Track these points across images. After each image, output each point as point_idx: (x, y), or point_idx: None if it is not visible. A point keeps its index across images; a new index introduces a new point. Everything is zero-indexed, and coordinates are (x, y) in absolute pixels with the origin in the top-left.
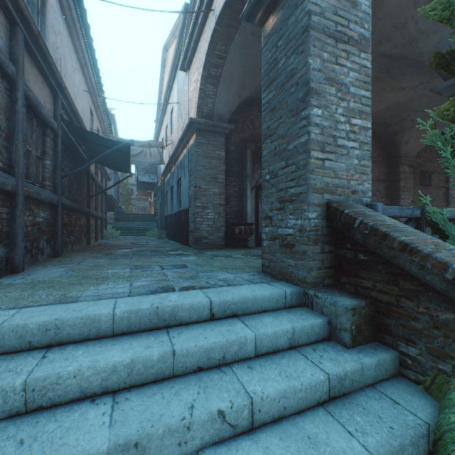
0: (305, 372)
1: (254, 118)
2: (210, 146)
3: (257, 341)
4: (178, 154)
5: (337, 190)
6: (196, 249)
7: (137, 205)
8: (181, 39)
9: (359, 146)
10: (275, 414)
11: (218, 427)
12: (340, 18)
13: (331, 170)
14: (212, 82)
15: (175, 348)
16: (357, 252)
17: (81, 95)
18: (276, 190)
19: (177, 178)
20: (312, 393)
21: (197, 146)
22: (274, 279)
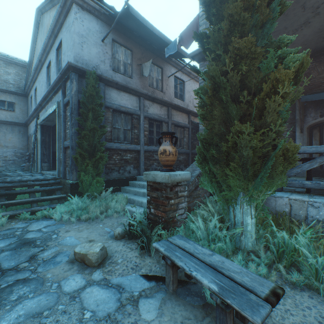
0: None
1: (309, 71)
2: None
3: None
4: None
5: None
6: None
7: None
8: None
9: None
10: None
11: None
12: None
13: None
14: None
15: None
16: None
17: None
18: None
19: None
20: None
21: None
22: None
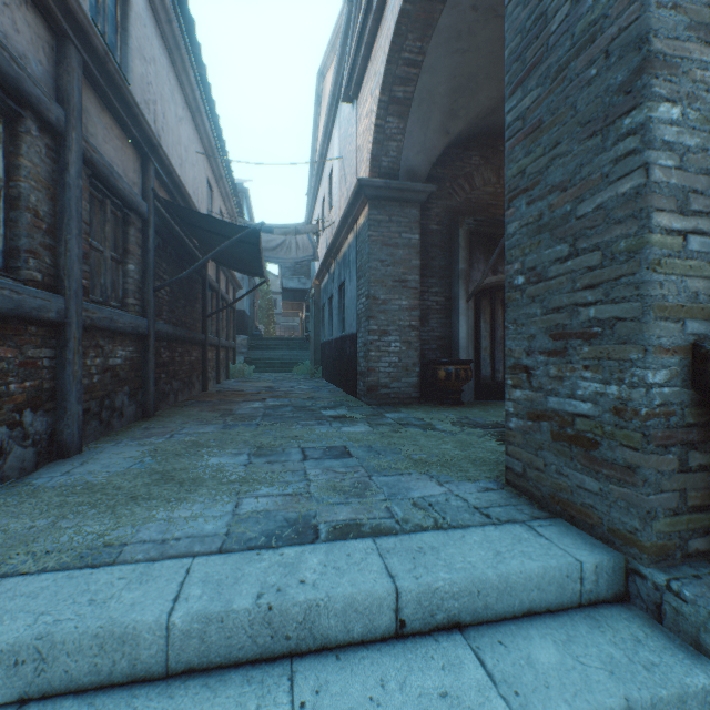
0: None
1: (471, 170)
2: (392, 225)
3: None
4: (339, 243)
5: None
6: (369, 405)
7: (283, 324)
8: (344, 50)
9: None
10: None
11: None
12: None
13: (706, 258)
14: (396, 112)
15: None
16: None
17: (192, 160)
18: (542, 310)
19: (338, 283)
20: None
21: (370, 226)
22: (539, 511)
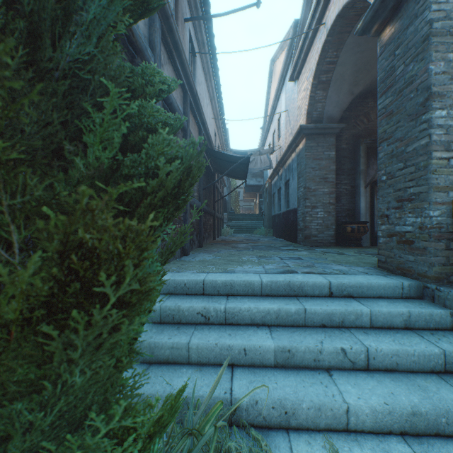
0: (418, 344)
1: (368, 110)
2: (319, 148)
3: (371, 316)
4: (285, 158)
5: None
6: (305, 246)
7: (243, 206)
8: (290, 52)
9: None
10: (388, 365)
11: (341, 359)
12: None
13: None
14: (321, 88)
15: (305, 307)
16: None
17: (210, 123)
18: (393, 190)
19: (284, 180)
20: (425, 361)
21: (306, 150)
22: (391, 274)
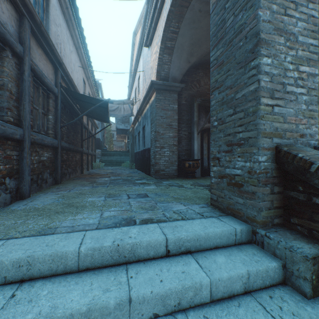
0: None
1: (199, 78)
2: (166, 101)
3: (212, 287)
4: (143, 108)
5: (286, 134)
6: (156, 178)
7: (116, 145)
8: (145, 24)
9: (307, 92)
10: None
11: None
12: None
13: (280, 115)
14: (167, 52)
15: (131, 294)
16: (311, 195)
17: (76, 69)
18: (223, 135)
19: (142, 126)
20: None
21: (156, 101)
22: (222, 213)
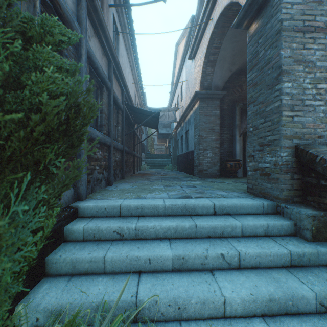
0: (273, 248)
1: (241, 83)
2: (208, 107)
3: (242, 228)
4: (186, 114)
5: (304, 137)
6: (199, 177)
7: (157, 149)
8: (189, 38)
9: (325, 103)
10: (253, 264)
11: (221, 262)
12: (307, 16)
13: (299, 123)
14: (210, 65)
15: (196, 223)
16: (319, 179)
17: (131, 86)
18: (257, 138)
19: (185, 130)
20: (278, 259)
21: (200, 109)
22: (256, 196)
